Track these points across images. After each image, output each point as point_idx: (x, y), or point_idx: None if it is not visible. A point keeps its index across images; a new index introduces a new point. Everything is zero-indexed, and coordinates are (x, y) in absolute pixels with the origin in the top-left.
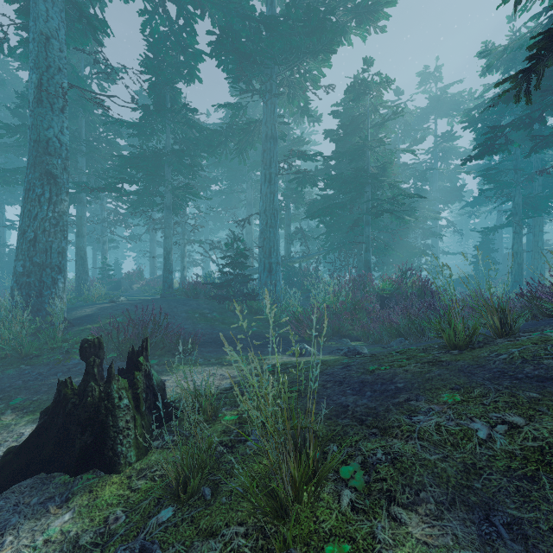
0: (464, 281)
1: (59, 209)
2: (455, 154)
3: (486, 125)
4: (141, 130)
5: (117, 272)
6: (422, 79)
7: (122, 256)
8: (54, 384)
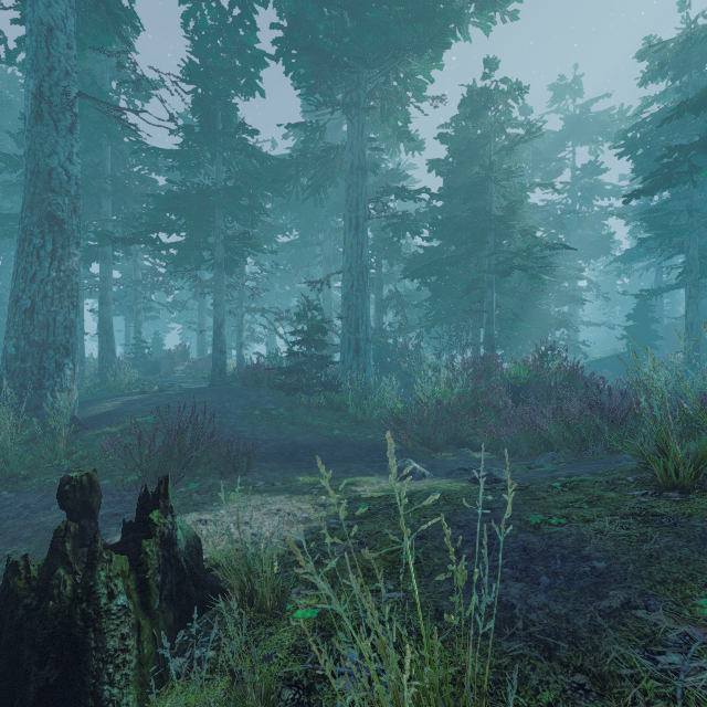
0: (613, 361)
1: (66, 267)
2: (600, 192)
3: (648, 151)
4: (183, 160)
5: (156, 349)
6: (556, 93)
7: (164, 328)
8: (42, 525)
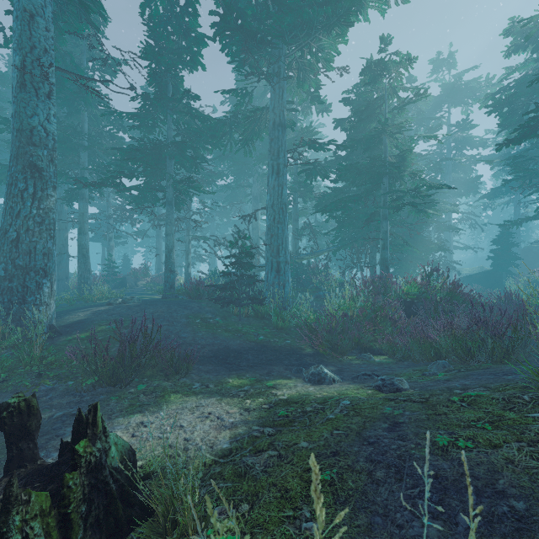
0: (480, 277)
1: (44, 205)
2: (470, 143)
3: (512, 109)
4: (142, 121)
5: (125, 267)
6: (435, 66)
7: (132, 251)
8: None
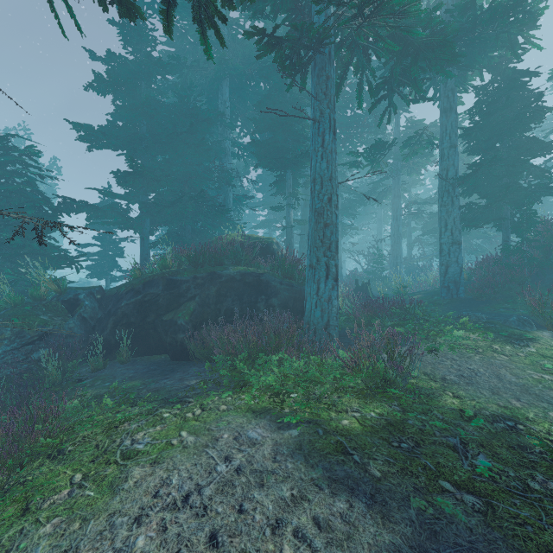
0: None
1: None
2: None
3: None
4: None
5: None
6: None
7: None
8: None
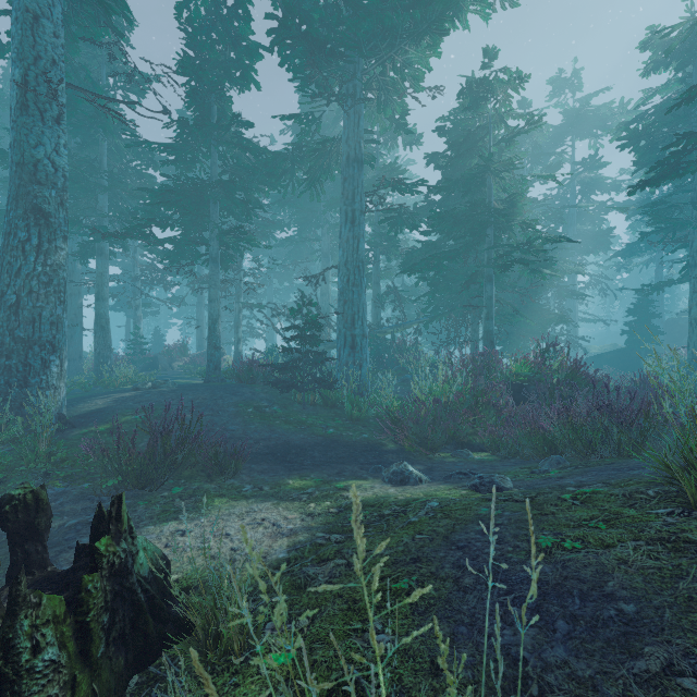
0: (613, 356)
1: (52, 261)
2: (600, 187)
3: (651, 143)
4: (178, 154)
5: (156, 345)
6: (555, 87)
7: (165, 323)
8: None
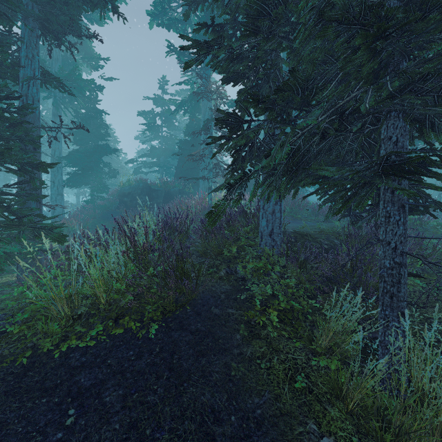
0: None
1: None
2: None
3: None
4: None
5: None
6: None
7: None
8: None
